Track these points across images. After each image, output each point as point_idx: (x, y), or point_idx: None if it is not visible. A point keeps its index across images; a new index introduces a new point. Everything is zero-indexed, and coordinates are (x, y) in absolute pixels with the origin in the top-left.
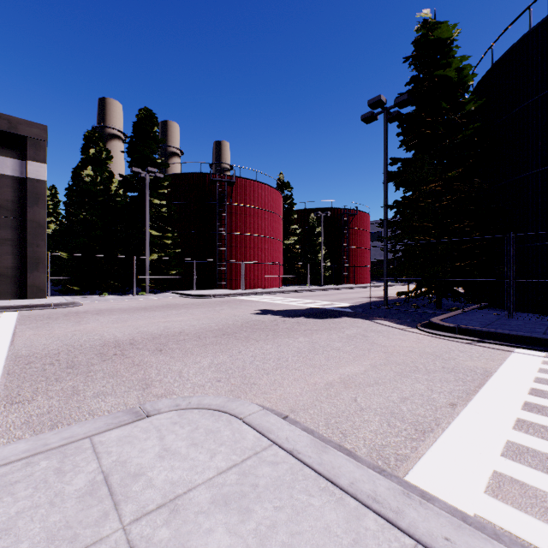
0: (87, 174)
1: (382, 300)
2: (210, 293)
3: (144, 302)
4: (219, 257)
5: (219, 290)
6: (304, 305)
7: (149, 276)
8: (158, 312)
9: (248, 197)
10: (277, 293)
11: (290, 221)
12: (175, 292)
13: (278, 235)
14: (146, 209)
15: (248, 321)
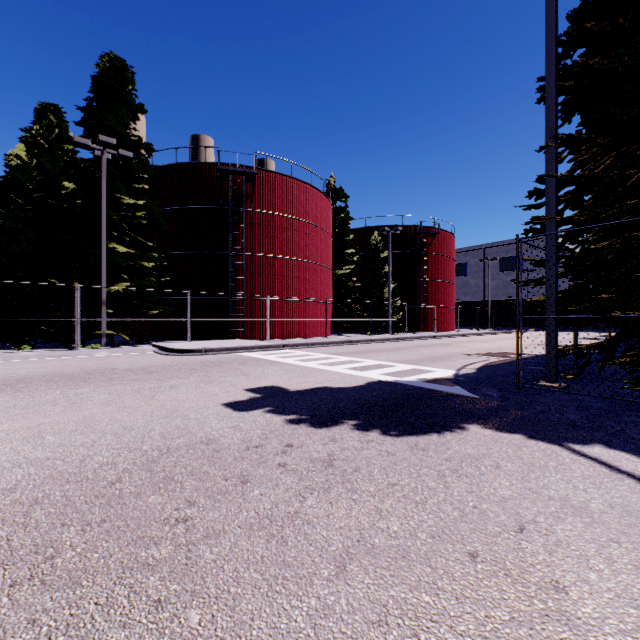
0: (13, 154)
1: (505, 360)
2: (204, 345)
3: (61, 364)
4: (234, 290)
5: (228, 341)
6: (359, 373)
7: (113, 317)
8: (5, 398)
9: (279, 200)
10: (320, 345)
11: (344, 243)
12: (153, 344)
13: (326, 259)
14: (102, 207)
15: (169, 449)
